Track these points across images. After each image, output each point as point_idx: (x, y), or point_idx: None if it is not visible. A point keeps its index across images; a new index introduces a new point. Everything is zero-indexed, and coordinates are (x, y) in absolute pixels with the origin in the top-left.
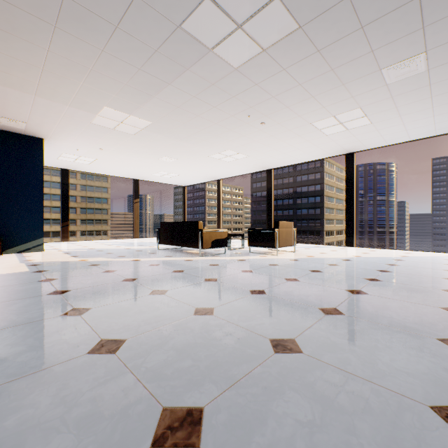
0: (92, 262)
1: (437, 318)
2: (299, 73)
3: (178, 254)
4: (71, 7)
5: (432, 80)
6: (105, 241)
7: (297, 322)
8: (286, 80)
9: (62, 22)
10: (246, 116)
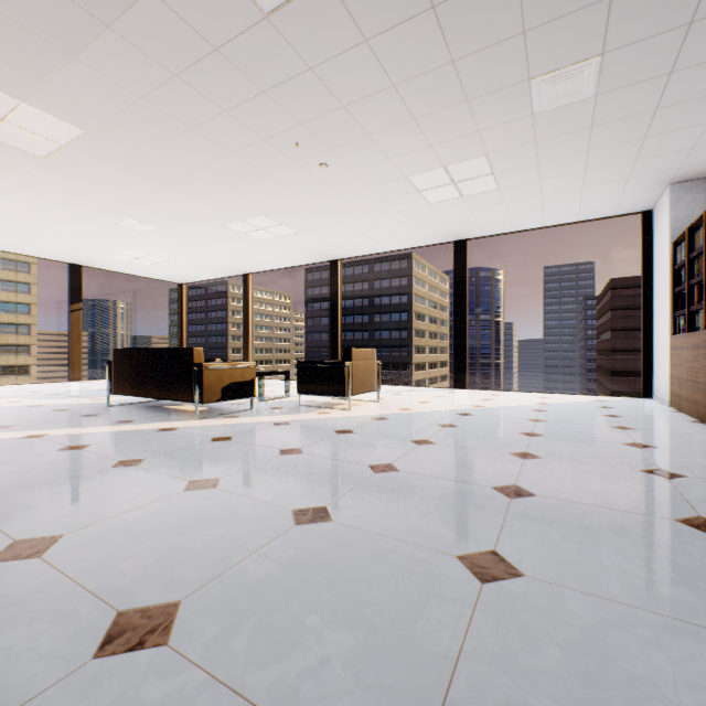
0: None
1: (700, 557)
2: (395, 57)
3: (151, 415)
4: None
5: (596, 117)
6: None
7: (423, 633)
8: (369, 69)
9: None
10: (292, 145)
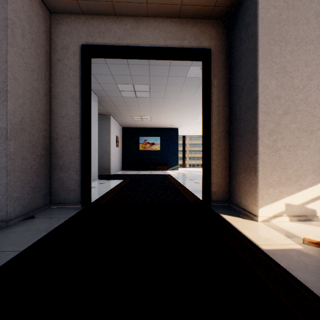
0: (194, 173)
1: None
2: None
3: None
4: (189, 104)
5: None
6: (199, 168)
7: None
8: None
9: (187, 106)
10: None
